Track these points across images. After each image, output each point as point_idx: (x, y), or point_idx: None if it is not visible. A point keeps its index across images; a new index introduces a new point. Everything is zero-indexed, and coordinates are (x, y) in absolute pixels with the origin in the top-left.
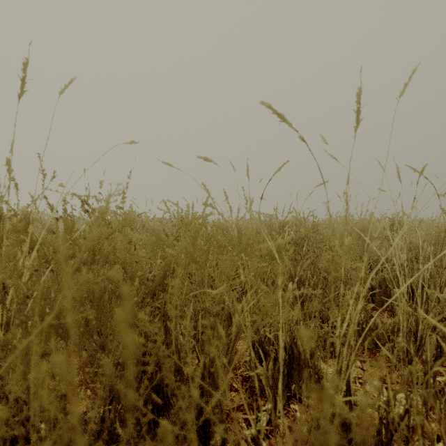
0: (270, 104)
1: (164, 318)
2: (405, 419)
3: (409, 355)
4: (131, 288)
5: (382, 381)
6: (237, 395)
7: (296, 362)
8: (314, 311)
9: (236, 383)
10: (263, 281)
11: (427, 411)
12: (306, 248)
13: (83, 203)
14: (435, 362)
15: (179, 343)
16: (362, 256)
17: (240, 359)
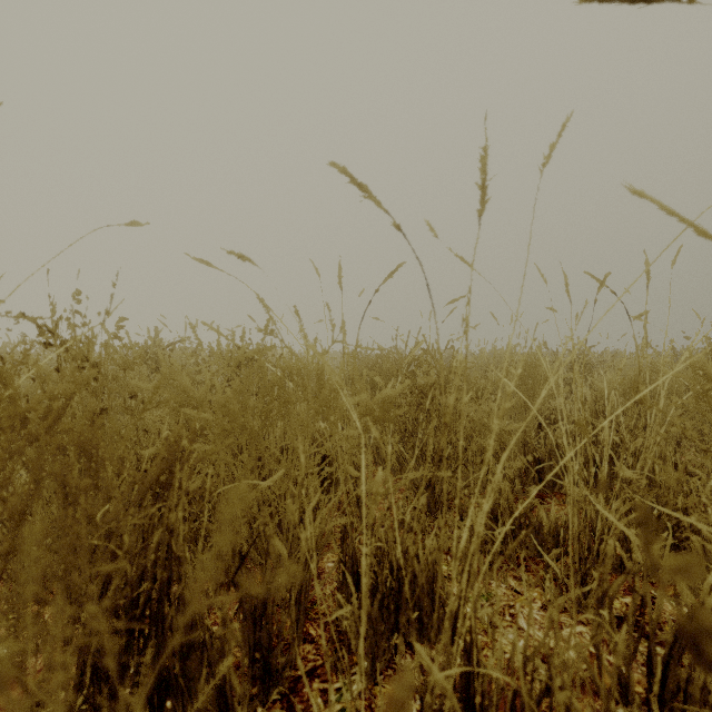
0: (344, 169)
1: (169, 535)
2: (570, 672)
3: (583, 566)
4: (118, 481)
5: (545, 609)
6: (315, 649)
7: (410, 588)
8: (451, 499)
9: (315, 628)
10: (376, 452)
11: (600, 659)
12: (438, 400)
13: (42, 329)
14: (613, 582)
15: (191, 578)
16: (528, 409)
17: (327, 585)
